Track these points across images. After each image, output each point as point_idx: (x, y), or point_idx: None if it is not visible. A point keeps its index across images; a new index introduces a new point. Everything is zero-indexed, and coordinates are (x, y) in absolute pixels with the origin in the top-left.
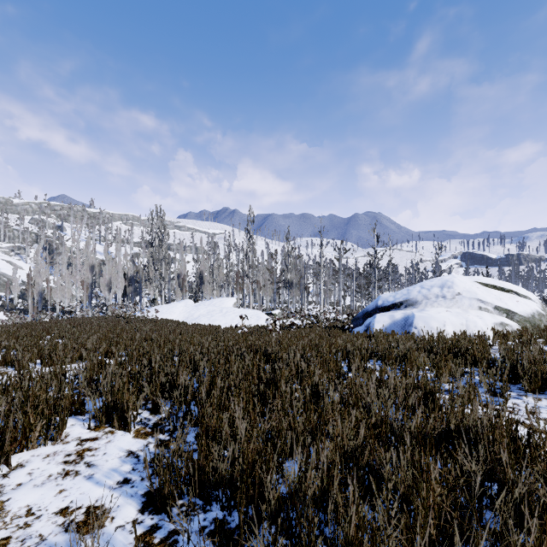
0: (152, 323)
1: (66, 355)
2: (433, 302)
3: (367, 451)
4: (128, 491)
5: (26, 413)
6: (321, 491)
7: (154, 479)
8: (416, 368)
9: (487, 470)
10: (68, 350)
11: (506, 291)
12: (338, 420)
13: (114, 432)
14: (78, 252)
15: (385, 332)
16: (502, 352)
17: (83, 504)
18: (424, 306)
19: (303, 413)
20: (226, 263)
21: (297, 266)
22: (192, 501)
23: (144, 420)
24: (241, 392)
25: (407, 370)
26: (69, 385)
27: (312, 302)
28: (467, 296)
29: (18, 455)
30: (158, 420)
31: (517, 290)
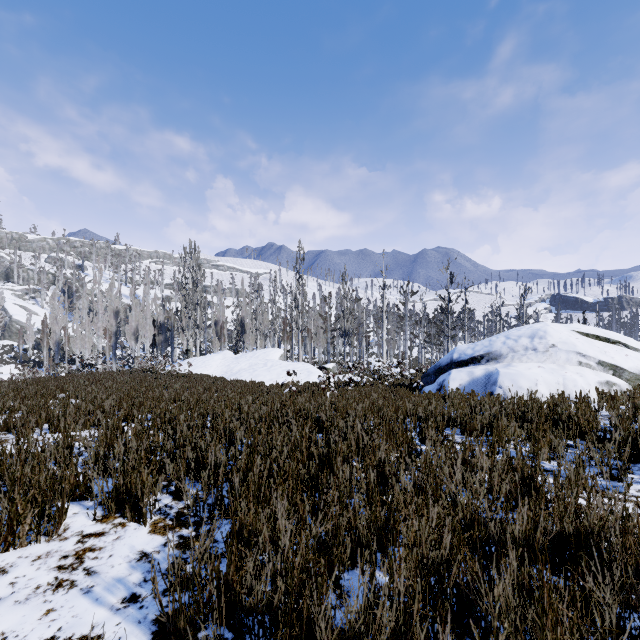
0: (184, 379)
1: (78, 420)
2: (522, 355)
3: (457, 569)
4: (135, 615)
5: (12, 501)
6: (394, 626)
7: (170, 595)
8: (506, 440)
9: (622, 595)
10: (81, 414)
11: (612, 342)
12: (416, 523)
13: (125, 525)
14: (99, 295)
15: (463, 392)
16: (614, 420)
17: (74, 634)
18: (510, 360)
19: (367, 507)
20: (271, 308)
21: (354, 311)
22: (219, 632)
23: (164, 509)
24: (286, 474)
25: (495, 443)
26: (73, 463)
27: (372, 353)
28: (564, 348)
29: (1, 556)
30: (182, 509)
31: (626, 341)
